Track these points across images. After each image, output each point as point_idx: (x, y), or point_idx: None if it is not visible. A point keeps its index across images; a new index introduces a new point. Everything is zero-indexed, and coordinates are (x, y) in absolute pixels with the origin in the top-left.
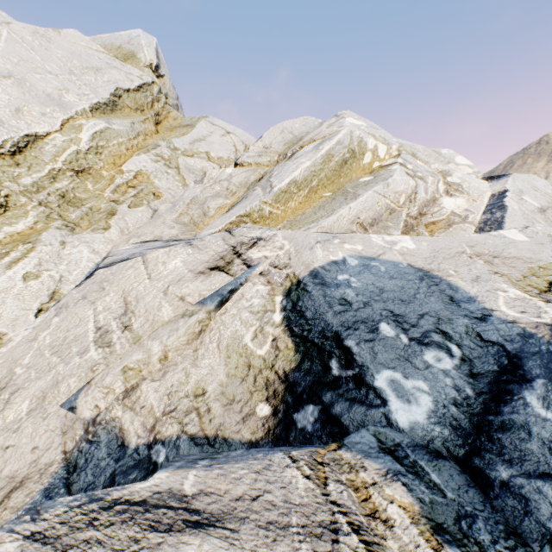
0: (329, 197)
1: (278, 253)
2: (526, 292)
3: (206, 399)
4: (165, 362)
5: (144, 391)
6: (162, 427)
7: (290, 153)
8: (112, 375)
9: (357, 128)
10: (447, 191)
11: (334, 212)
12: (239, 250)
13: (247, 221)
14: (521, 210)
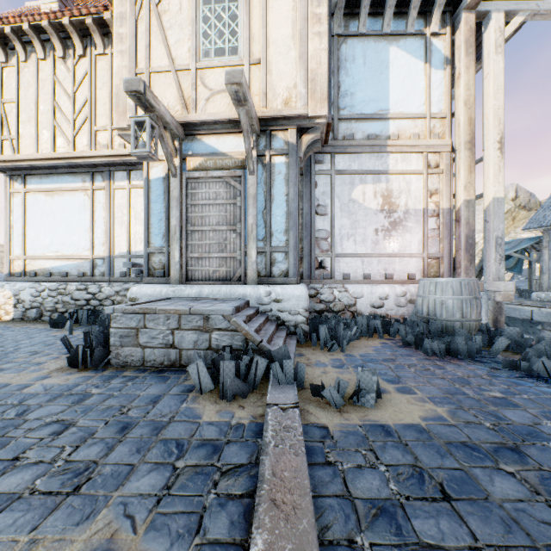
0: None
1: None
2: None
3: None
4: None
5: None
6: None
7: None
8: None
9: None
10: None
11: None
12: None
13: None
14: None
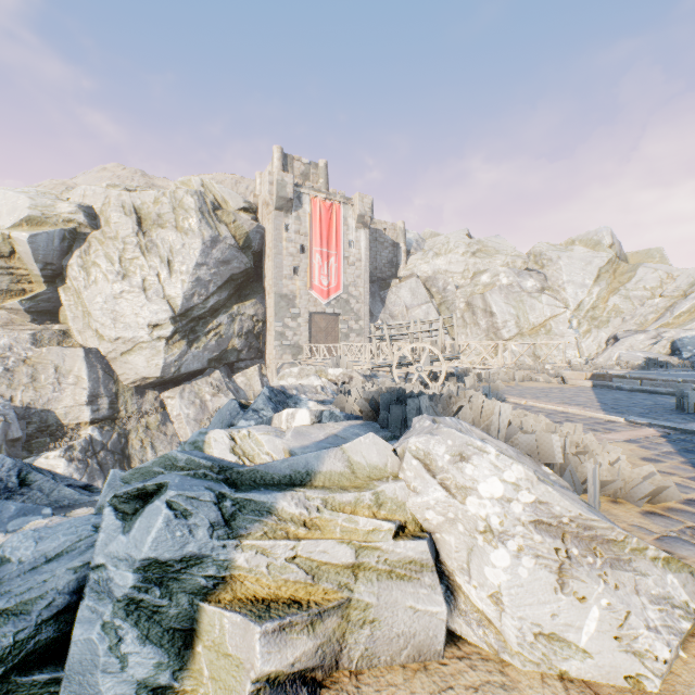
0: None
1: (670, 335)
2: None
3: None
4: None
5: None
6: None
7: (686, 293)
8: None
9: None
10: None
11: (692, 323)
12: (659, 334)
13: (662, 325)
14: None
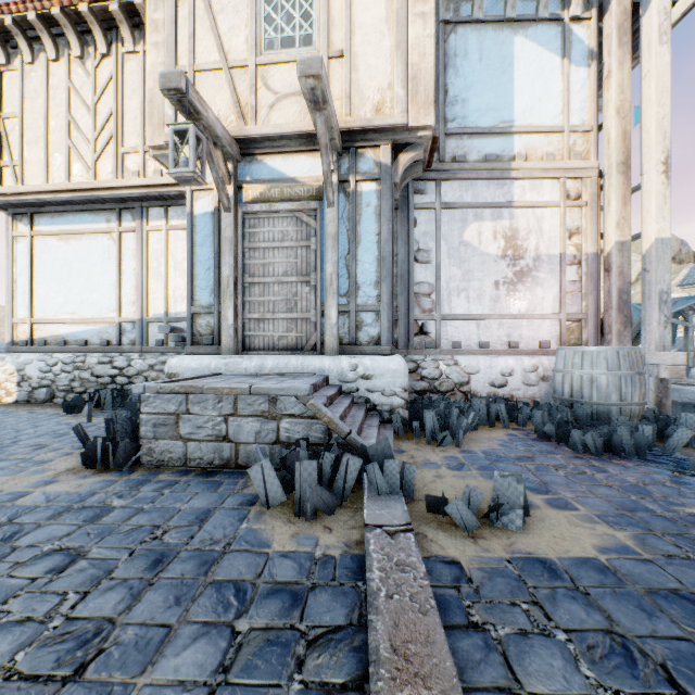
0: None
1: None
2: None
3: None
4: None
5: None
6: None
7: None
8: None
9: None
10: None
11: None
12: None
13: None
14: None
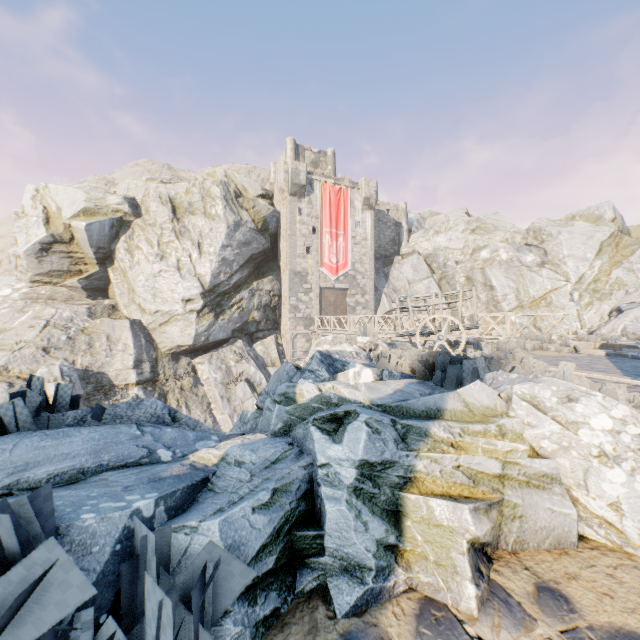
0: None
1: None
2: None
3: None
4: None
5: None
6: None
7: None
8: None
9: None
10: None
11: None
12: None
13: None
14: None
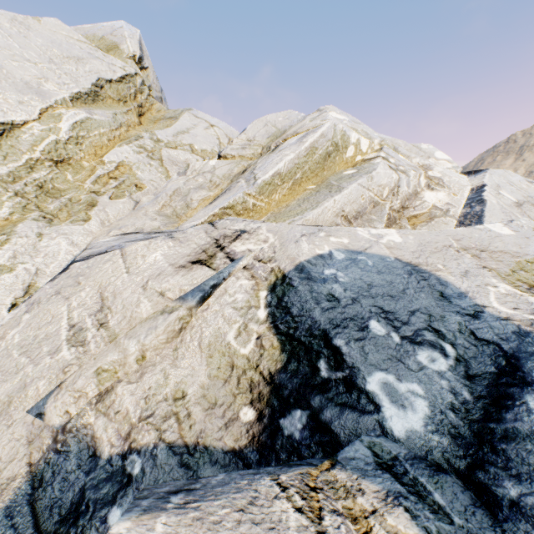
0: (313, 190)
1: (262, 246)
2: (516, 287)
3: (186, 403)
4: (142, 362)
5: (119, 394)
6: (138, 434)
7: (273, 145)
8: (84, 378)
9: (340, 122)
10: (428, 185)
11: (318, 205)
12: (222, 243)
13: (231, 213)
14: (499, 204)
